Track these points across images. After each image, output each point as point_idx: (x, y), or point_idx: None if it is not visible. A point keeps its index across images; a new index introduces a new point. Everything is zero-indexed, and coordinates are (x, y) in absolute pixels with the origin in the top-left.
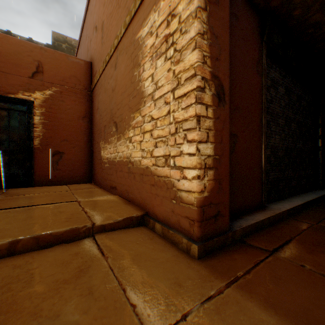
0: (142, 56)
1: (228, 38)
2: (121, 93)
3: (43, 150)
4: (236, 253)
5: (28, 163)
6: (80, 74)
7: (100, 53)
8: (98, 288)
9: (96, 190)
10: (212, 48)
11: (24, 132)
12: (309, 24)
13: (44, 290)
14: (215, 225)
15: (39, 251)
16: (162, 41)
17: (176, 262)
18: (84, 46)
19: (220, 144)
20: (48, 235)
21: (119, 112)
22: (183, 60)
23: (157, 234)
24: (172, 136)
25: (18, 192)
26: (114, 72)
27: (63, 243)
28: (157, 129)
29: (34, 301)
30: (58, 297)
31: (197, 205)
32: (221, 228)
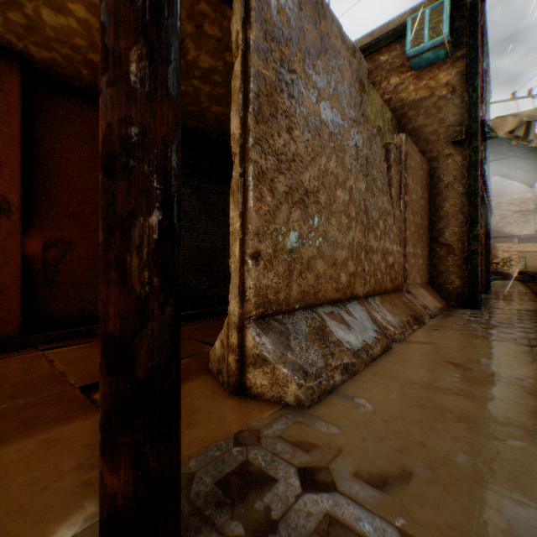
0: None
1: (20, 151)
2: None
3: None
4: (5, 354)
5: None
6: None
7: None
8: None
9: None
10: None
11: None
12: (192, 127)
13: None
14: None
15: None
16: None
17: None
18: None
19: (4, 254)
20: None
21: None
22: None
23: None
24: None
25: None
26: None
27: None
28: None
29: None
30: None
31: None
32: (6, 334)
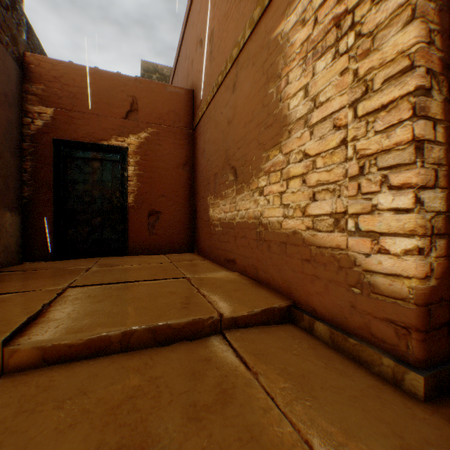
0: (284, 62)
1: None
2: (243, 125)
3: (138, 209)
4: None
5: (121, 225)
6: (180, 107)
7: (207, 75)
8: (263, 431)
9: (204, 262)
10: (442, 15)
11: (116, 187)
12: None
13: (181, 418)
14: (446, 339)
15: (156, 348)
16: (327, 29)
17: (382, 401)
18: (182, 71)
19: None
20: (165, 327)
21: (240, 153)
22: (377, 48)
23: (319, 341)
24: (351, 180)
25: (112, 261)
26: (230, 97)
27: (183, 340)
28: (317, 171)
29: (173, 436)
30: (205, 436)
31: (417, 302)
32: None
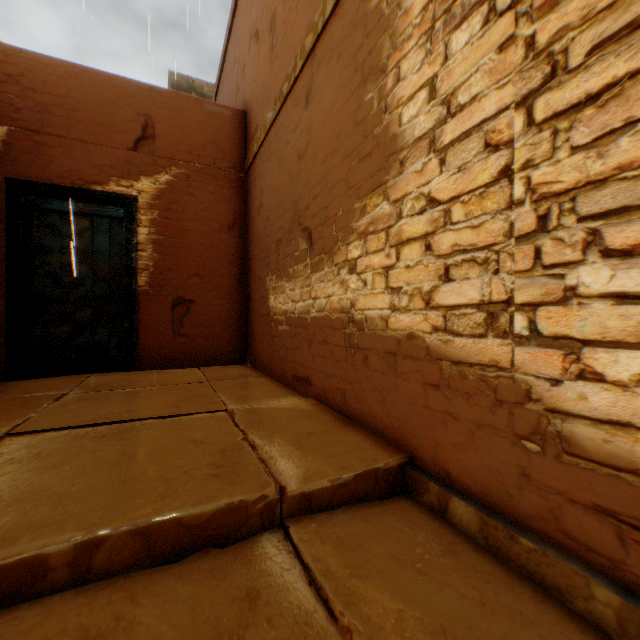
0: (393, 44)
1: None
2: (323, 158)
3: (155, 296)
4: None
5: (127, 322)
6: (225, 137)
7: (266, 85)
8: None
9: (260, 381)
10: None
11: (118, 261)
12: None
13: None
14: None
15: (149, 571)
16: None
17: None
18: (229, 84)
19: None
20: (171, 523)
21: (318, 205)
22: None
23: (460, 534)
24: (520, 243)
25: (108, 382)
26: (302, 115)
27: (208, 545)
28: (452, 228)
29: None
30: None
31: None
32: None
